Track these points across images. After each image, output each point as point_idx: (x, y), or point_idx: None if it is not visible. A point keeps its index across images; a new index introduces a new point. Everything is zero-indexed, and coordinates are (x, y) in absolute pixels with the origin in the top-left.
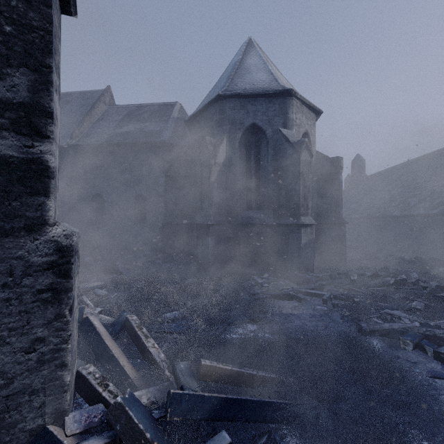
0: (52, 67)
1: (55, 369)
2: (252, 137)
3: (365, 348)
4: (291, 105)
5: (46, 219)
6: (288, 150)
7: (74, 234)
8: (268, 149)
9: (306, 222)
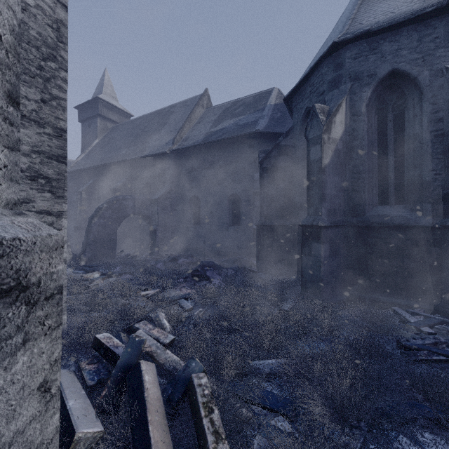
0: None
1: None
2: (389, 93)
3: None
4: None
5: None
6: None
7: None
8: (422, 105)
9: None
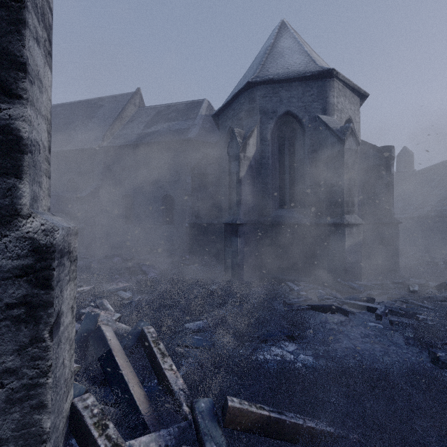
0: (24, 1)
1: (30, 411)
2: (286, 127)
3: None
4: (331, 87)
5: (18, 209)
6: (328, 139)
7: (56, 229)
8: (305, 139)
9: (351, 221)
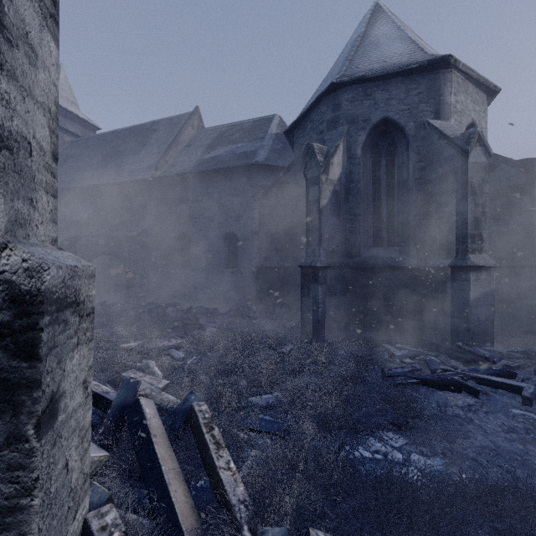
0: None
1: None
2: (382, 139)
3: None
4: (447, 81)
5: None
6: (443, 152)
7: (45, 267)
8: (409, 154)
9: (479, 263)
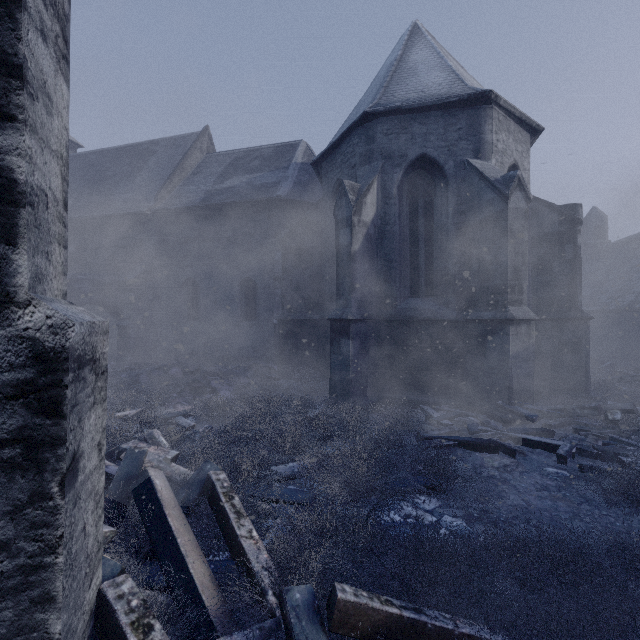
0: None
1: (29, 607)
2: (420, 177)
3: None
4: (488, 118)
5: (11, 292)
6: (483, 195)
7: (70, 324)
8: (448, 195)
9: (519, 315)
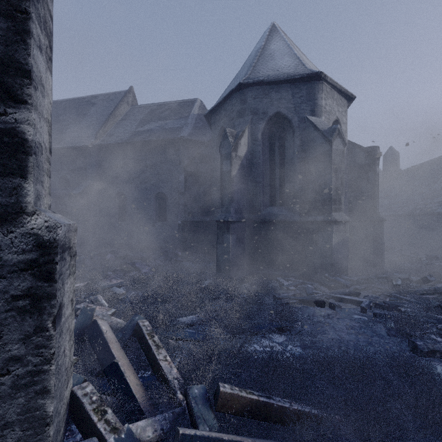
0: (29, 13)
1: (34, 396)
2: (276, 127)
3: (430, 377)
4: (319, 89)
5: (23, 206)
6: (317, 140)
7: (59, 225)
8: (294, 139)
9: (338, 218)
